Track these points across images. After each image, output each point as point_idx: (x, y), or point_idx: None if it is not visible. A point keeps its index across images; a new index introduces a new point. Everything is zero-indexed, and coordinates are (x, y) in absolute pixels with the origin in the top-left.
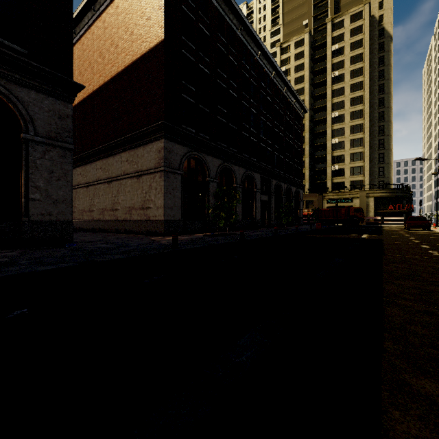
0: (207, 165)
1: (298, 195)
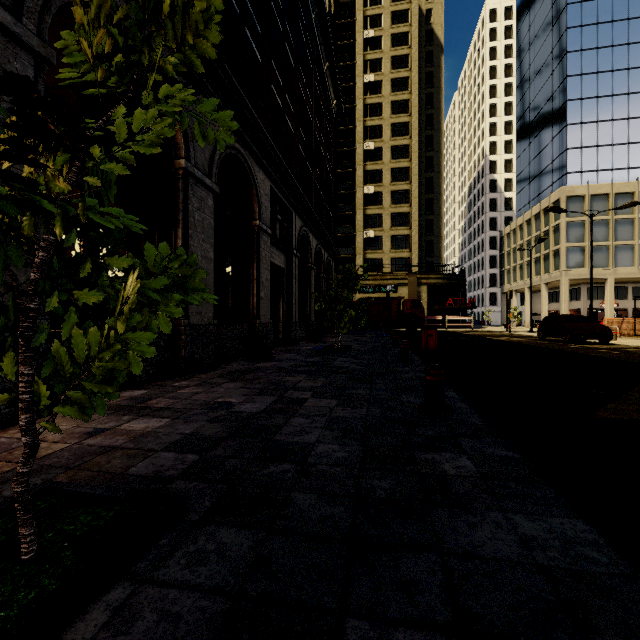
0: None
1: (329, 271)
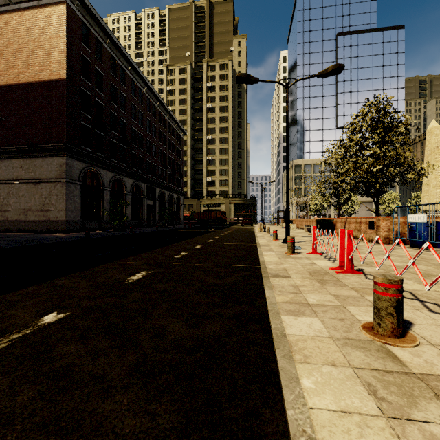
0: (102, 177)
1: (179, 201)
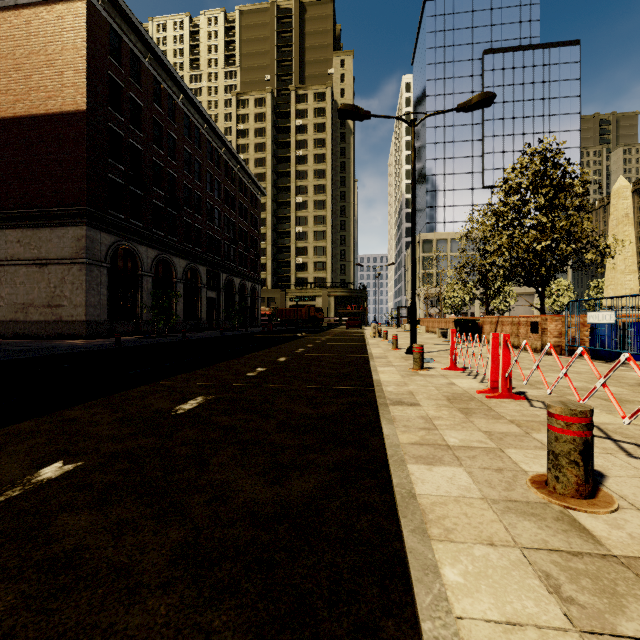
0: (140, 257)
1: (255, 292)
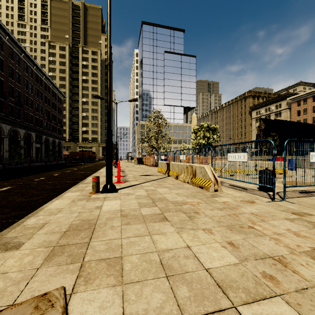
0: (3, 129)
1: (60, 144)
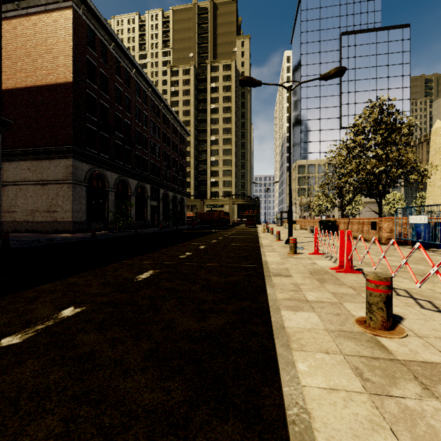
0: (107, 178)
1: (183, 201)
